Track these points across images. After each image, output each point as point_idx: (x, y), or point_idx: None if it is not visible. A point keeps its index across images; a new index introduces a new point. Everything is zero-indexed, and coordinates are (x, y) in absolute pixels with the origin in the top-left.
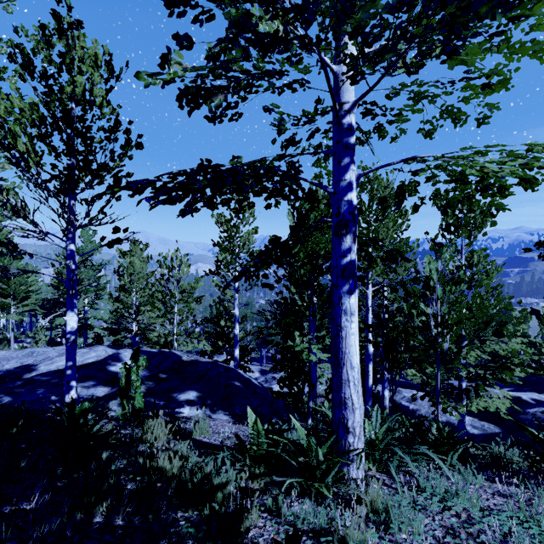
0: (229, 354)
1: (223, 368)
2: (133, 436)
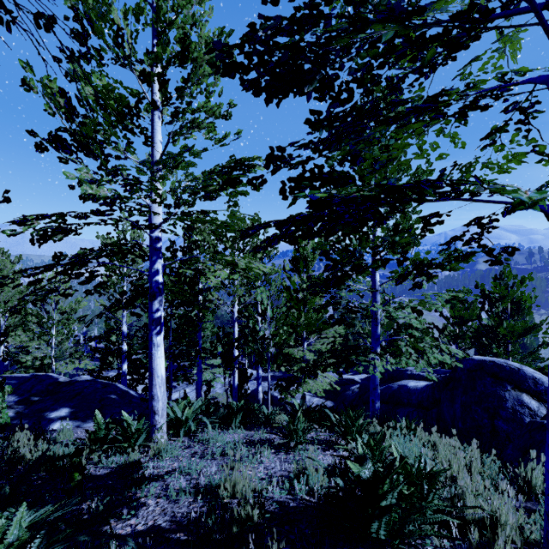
0: (120, 368)
1: (102, 384)
2: (0, 447)
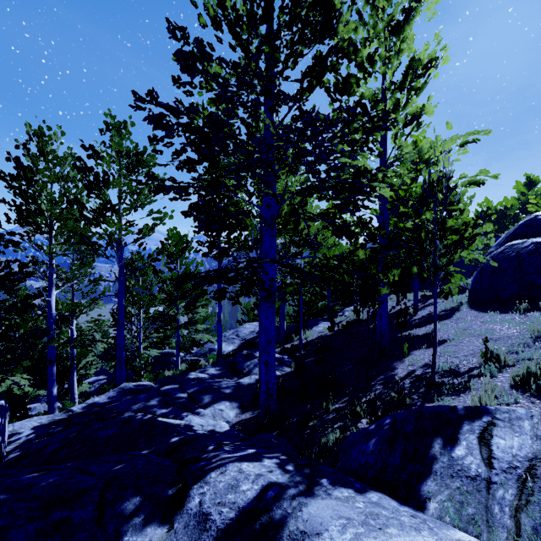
0: None
1: None
2: None
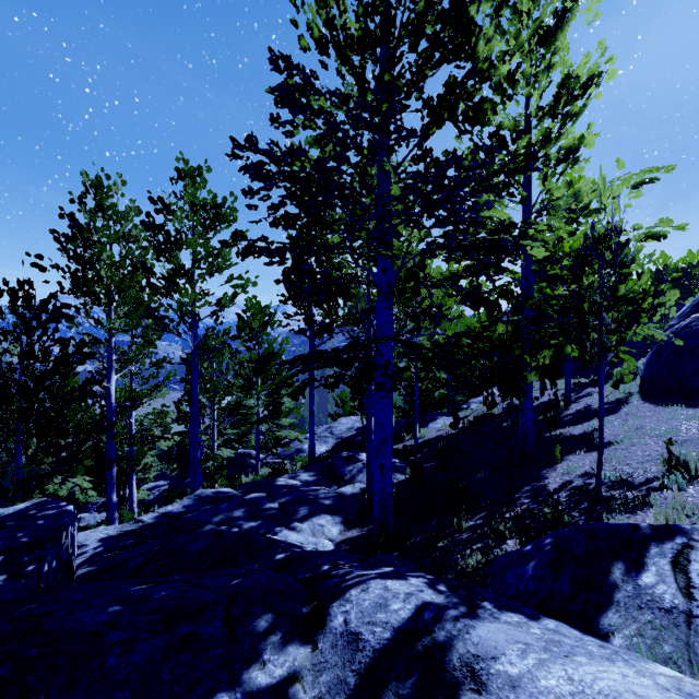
0: None
1: None
2: None
